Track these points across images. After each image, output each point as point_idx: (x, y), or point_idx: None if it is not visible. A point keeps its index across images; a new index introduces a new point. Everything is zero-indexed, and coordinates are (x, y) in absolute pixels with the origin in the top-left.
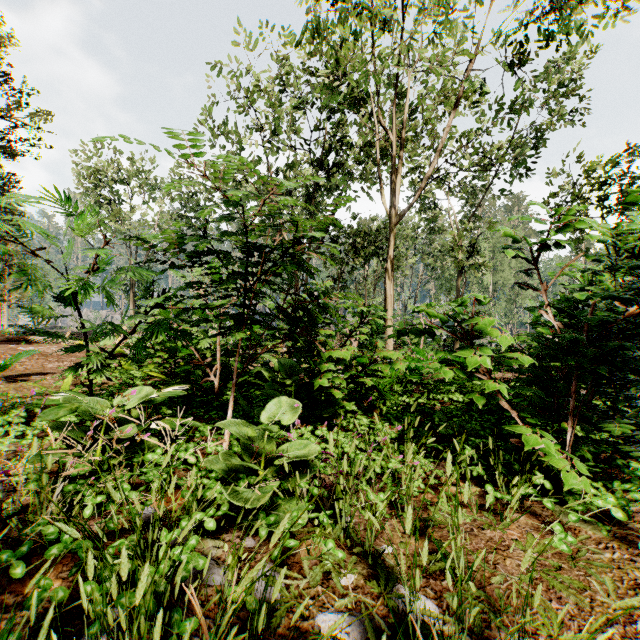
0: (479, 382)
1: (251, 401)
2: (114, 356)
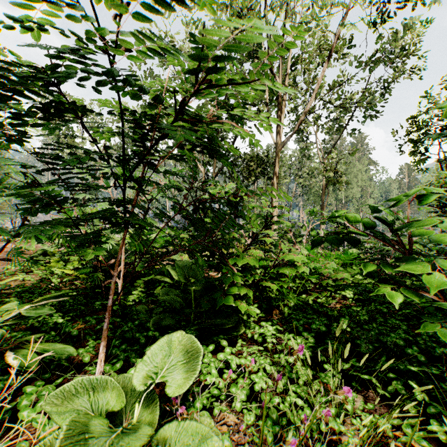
0: (360, 277)
1: (156, 300)
2: (47, 253)
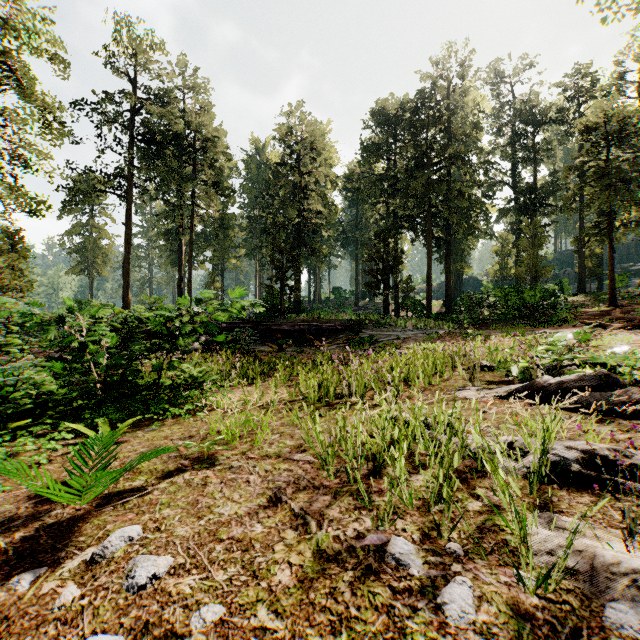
0: None
1: None
2: None
